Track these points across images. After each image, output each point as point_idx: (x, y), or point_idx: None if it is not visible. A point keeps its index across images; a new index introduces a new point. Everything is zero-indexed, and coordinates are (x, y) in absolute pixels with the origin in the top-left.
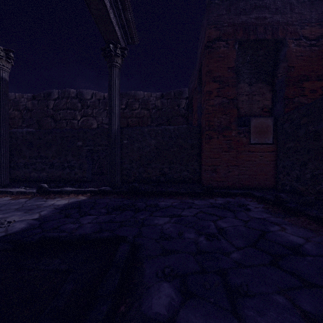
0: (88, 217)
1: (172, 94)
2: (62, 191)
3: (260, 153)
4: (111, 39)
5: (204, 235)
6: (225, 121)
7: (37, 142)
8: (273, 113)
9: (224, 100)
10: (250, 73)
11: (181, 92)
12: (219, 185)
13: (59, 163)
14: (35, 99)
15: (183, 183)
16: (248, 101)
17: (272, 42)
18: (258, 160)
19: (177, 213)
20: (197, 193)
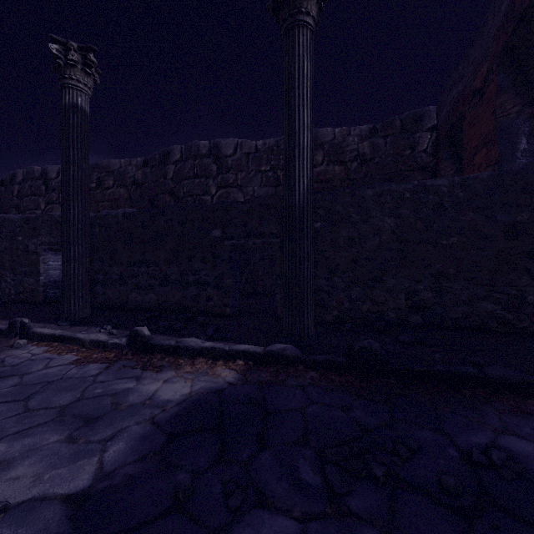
0: None
1: (398, 124)
2: (178, 347)
3: None
4: None
5: None
6: None
7: (139, 234)
8: None
9: None
10: None
11: (419, 117)
12: None
13: (177, 274)
14: (147, 165)
15: (493, 339)
16: None
17: None
18: None
19: None
20: None
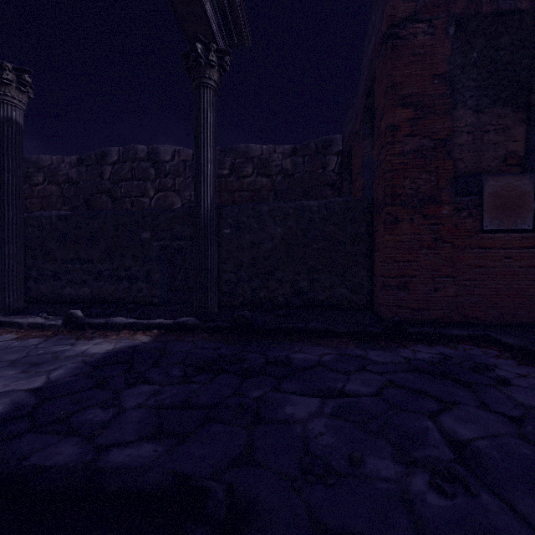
0: (141, 390)
1: (313, 147)
2: (107, 323)
3: (504, 250)
4: (199, 32)
5: (423, 471)
6: (427, 185)
7: (74, 234)
8: (530, 168)
9: (424, 143)
10: (477, 87)
11: (329, 143)
12: (414, 316)
13: (111, 271)
14: (82, 164)
15: (338, 311)
16: (473, 144)
17: (531, 16)
18: (501, 265)
19: (335, 385)
20: (371, 333)
